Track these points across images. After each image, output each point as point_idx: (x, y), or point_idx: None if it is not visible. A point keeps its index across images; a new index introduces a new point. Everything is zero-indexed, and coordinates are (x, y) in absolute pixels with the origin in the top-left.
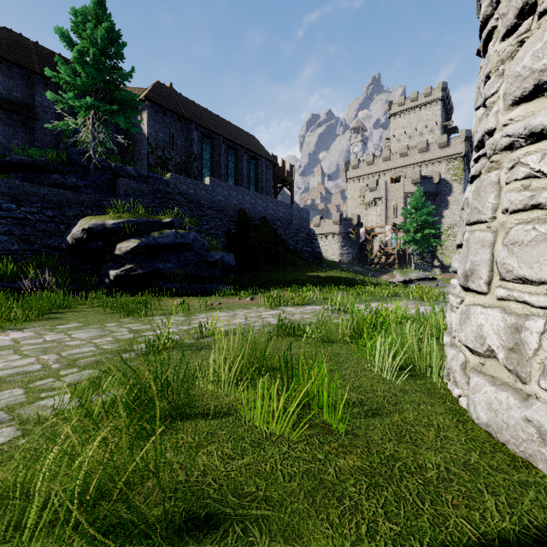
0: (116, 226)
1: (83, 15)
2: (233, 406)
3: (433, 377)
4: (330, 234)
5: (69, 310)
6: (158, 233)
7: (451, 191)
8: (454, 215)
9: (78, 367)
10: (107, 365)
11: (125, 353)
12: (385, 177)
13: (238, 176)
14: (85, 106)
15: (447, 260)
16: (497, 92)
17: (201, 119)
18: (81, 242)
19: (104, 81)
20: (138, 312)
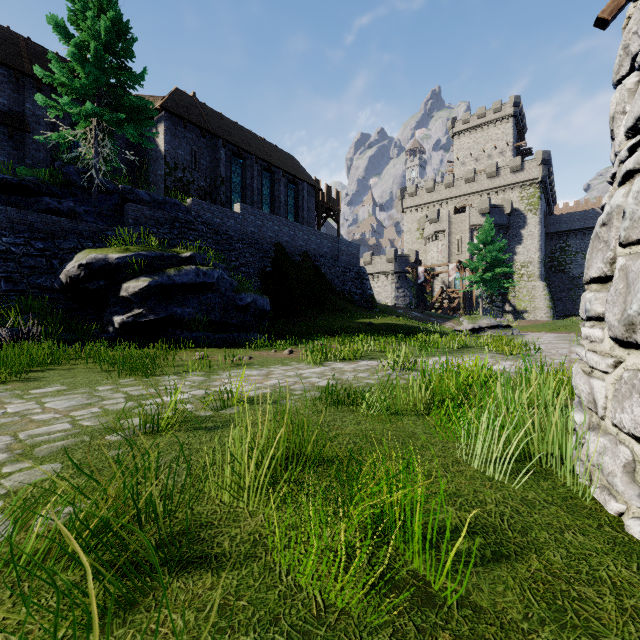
0: (122, 260)
1: (82, 2)
2: (261, 537)
3: (567, 477)
4: (383, 274)
5: (56, 367)
6: (175, 270)
7: (525, 223)
8: (528, 252)
9: (33, 458)
10: (78, 455)
11: (110, 433)
12: (447, 206)
13: (274, 203)
14: (86, 114)
15: (520, 304)
16: None
17: (229, 134)
18: (78, 281)
19: (110, 84)
20: (143, 370)
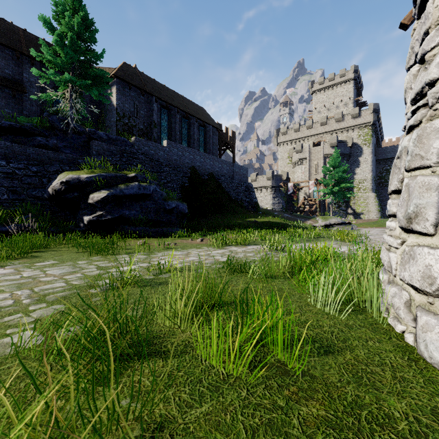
0: (89, 179)
1: (62, 6)
2: (189, 343)
3: (374, 312)
4: (264, 187)
5: (48, 249)
6: (124, 186)
7: (362, 152)
8: (364, 172)
9: (46, 302)
10: (73, 300)
11: (91, 288)
12: (308, 141)
13: (190, 140)
14: (64, 81)
15: (358, 208)
16: (437, 45)
17: (160, 93)
18: (60, 192)
19: (80, 61)
20: (106, 251)
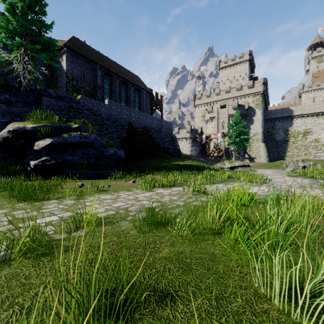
0: (35, 128)
1: None
2: None
3: None
4: (184, 138)
5: None
6: (67, 135)
7: (255, 113)
8: (256, 128)
9: None
10: None
11: None
12: (216, 105)
13: (127, 100)
14: (17, 45)
15: (252, 154)
16: None
17: (103, 62)
18: (7, 140)
19: (32, 29)
20: (34, 197)
